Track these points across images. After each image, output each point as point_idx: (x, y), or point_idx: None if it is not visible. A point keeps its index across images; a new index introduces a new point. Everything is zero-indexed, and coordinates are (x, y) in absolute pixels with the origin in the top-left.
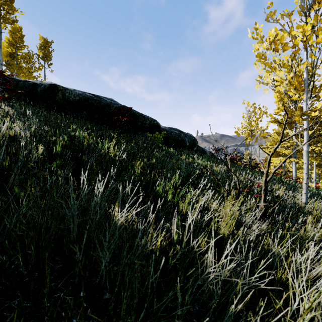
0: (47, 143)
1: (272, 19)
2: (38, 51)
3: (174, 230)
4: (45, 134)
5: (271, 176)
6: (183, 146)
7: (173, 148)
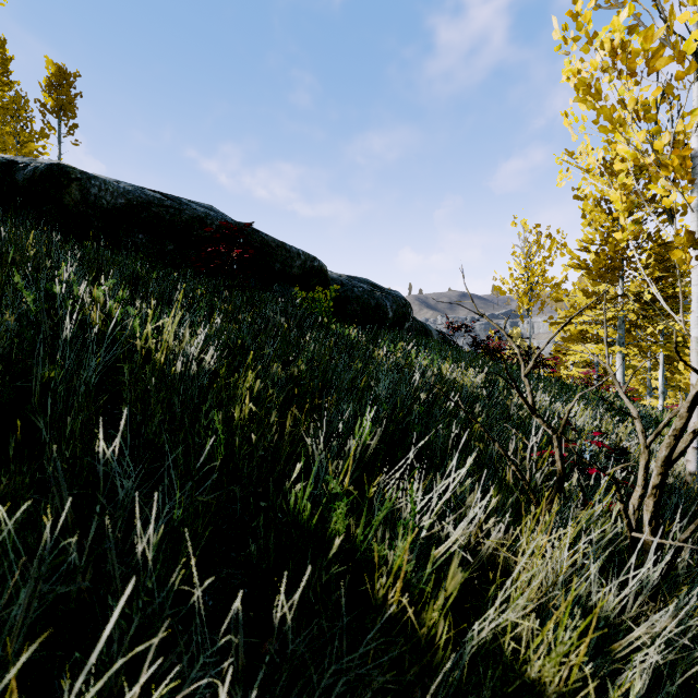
0: None
1: (608, 1)
2: (44, 95)
3: None
4: None
5: (687, 442)
6: (380, 319)
7: (358, 323)
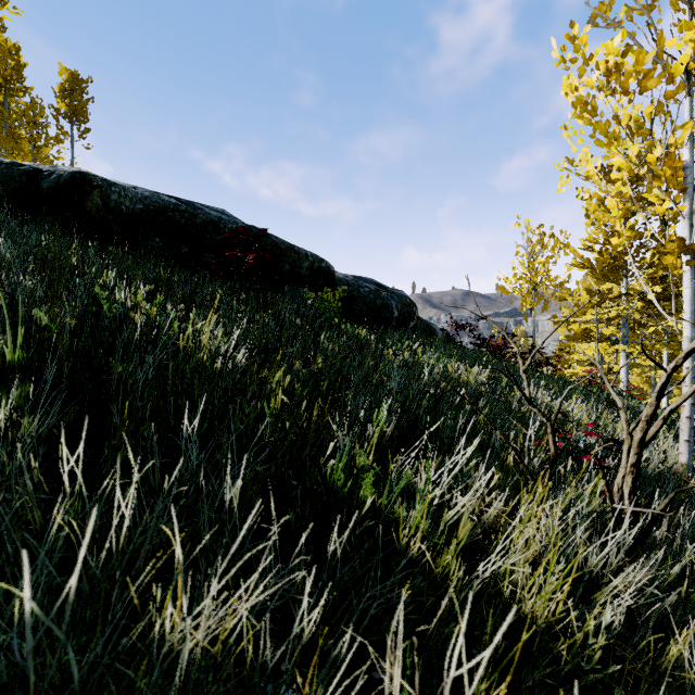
0: (16, 324)
1: (605, 20)
2: (58, 101)
3: (396, 683)
4: (8, 298)
5: (658, 427)
6: (386, 318)
7: (364, 322)
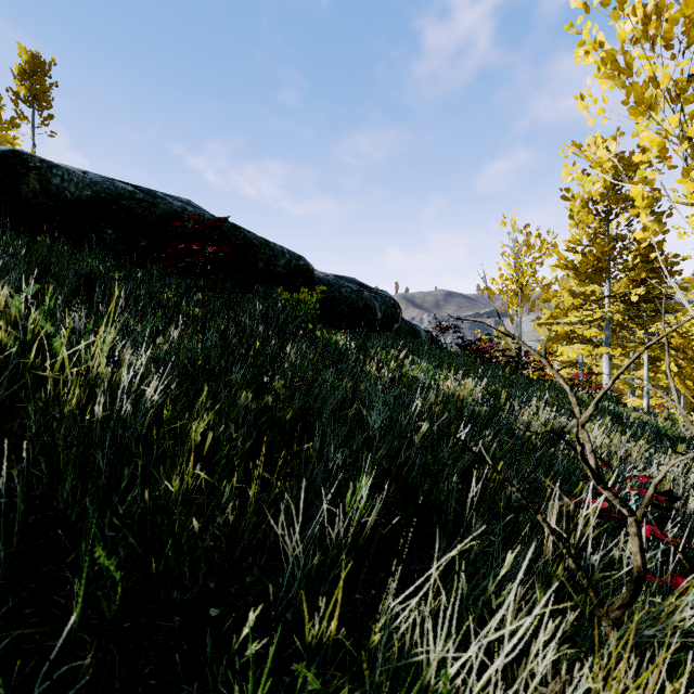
0: None
1: None
2: (16, 83)
3: None
4: None
5: None
6: (369, 320)
7: (346, 325)
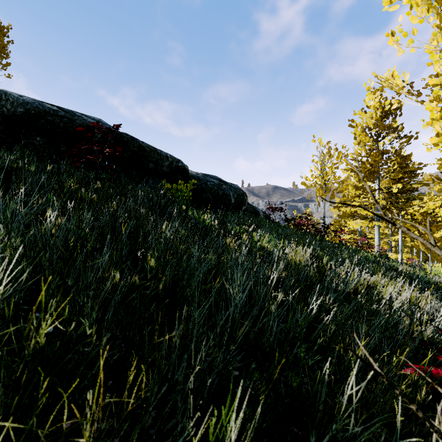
0: None
1: None
2: None
3: None
4: None
5: None
6: (226, 204)
7: (210, 207)
